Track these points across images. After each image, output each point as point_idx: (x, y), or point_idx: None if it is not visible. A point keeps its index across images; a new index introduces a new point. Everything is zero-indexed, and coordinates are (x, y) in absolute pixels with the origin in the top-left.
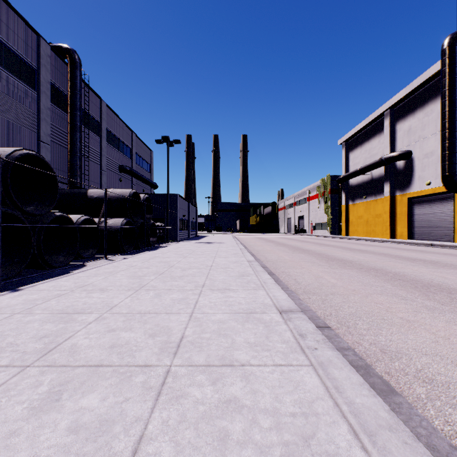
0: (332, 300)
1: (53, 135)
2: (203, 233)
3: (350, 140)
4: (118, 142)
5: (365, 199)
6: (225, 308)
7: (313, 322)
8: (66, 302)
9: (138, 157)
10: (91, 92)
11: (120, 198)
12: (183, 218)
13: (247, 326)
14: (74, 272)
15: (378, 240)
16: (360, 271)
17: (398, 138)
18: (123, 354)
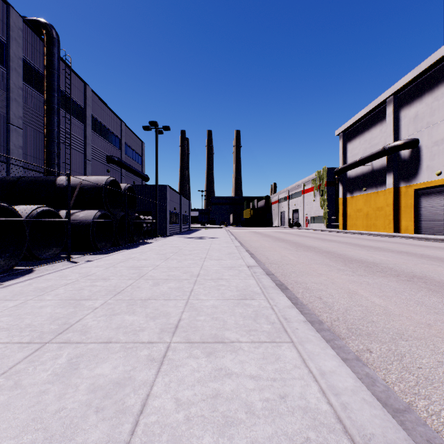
0: (416, 359)
1: (27, 118)
2: (196, 227)
3: (348, 130)
4: (106, 131)
5: (364, 191)
6: (212, 443)
7: None
8: None
9: (128, 148)
10: (73, 75)
11: (94, 186)
12: (174, 211)
13: None
14: None
15: (382, 235)
16: (402, 281)
17: (402, 126)
18: None
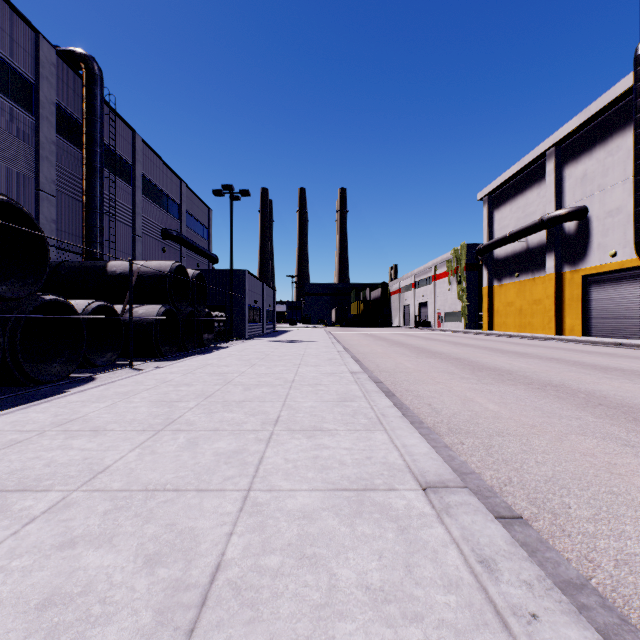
0: (503, 448)
1: (61, 182)
2: (283, 327)
3: (495, 193)
4: (161, 195)
5: (517, 278)
6: (314, 475)
7: (486, 504)
8: (14, 460)
9: (189, 217)
10: (119, 121)
11: (156, 274)
12: (254, 305)
13: (360, 530)
14: (66, 393)
15: (539, 338)
16: (531, 389)
17: (566, 189)
18: (61, 636)
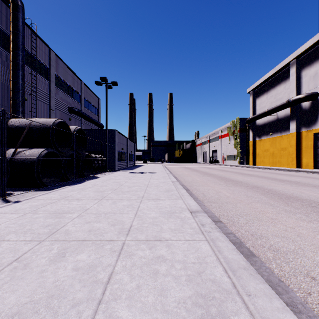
0: None
1: None
2: (140, 163)
3: (257, 88)
4: (68, 88)
5: (271, 136)
6: None
7: None
8: None
9: (86, 102)
10: (39, 40)
11: (42, 127)
12: (121, 151)
13: None
14: None
15: (288, 170)
16: None
17: (303, 83)
18: None
